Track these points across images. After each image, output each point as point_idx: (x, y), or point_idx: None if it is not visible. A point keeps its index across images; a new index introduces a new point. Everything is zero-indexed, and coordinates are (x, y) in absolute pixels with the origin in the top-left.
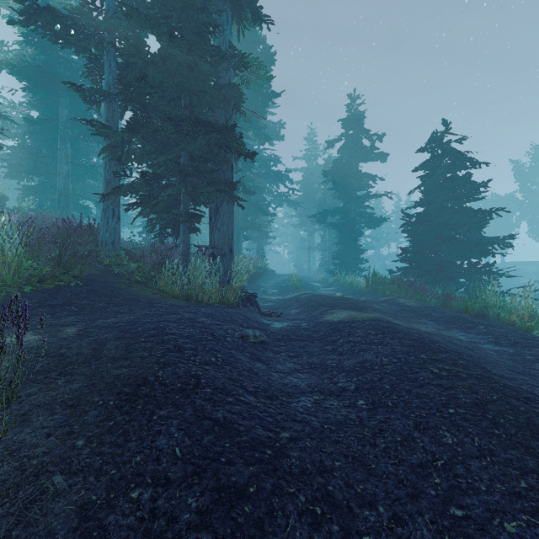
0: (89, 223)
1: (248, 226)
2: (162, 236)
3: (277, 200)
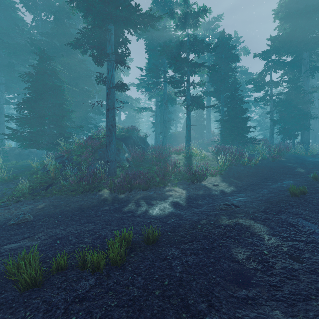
0: (264, 139)
1: None
2: (284, 140)
3: None
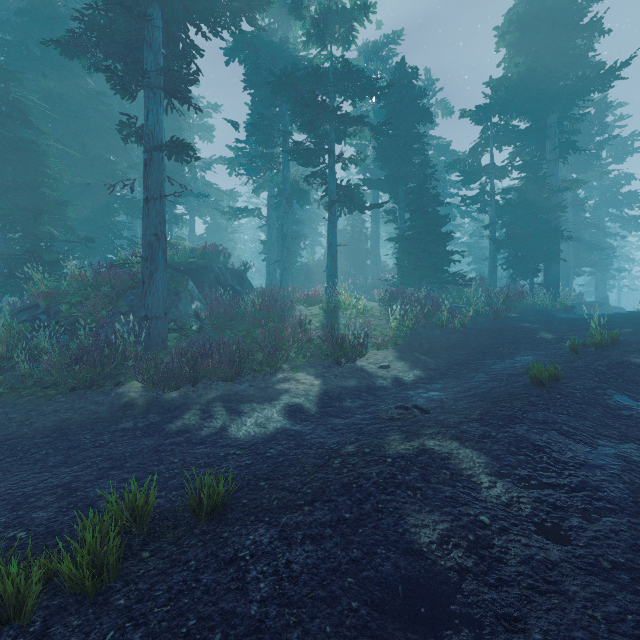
0: (480, 278)
1: (580, 263)
2: (515, 280)
3: (629, 224)
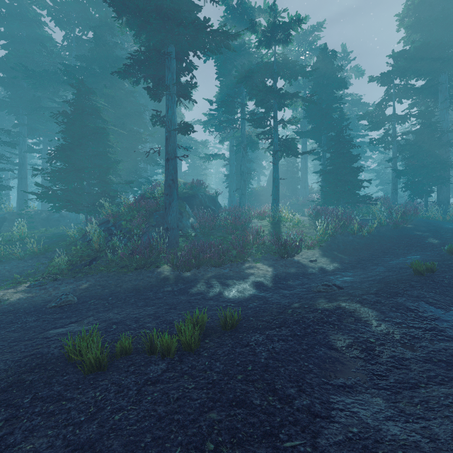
0: (384, 197)
1: None
2: (413, 199)
3: None
